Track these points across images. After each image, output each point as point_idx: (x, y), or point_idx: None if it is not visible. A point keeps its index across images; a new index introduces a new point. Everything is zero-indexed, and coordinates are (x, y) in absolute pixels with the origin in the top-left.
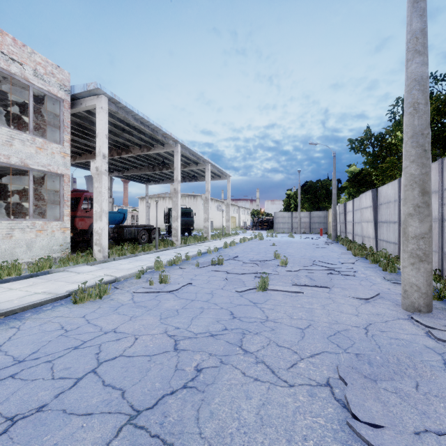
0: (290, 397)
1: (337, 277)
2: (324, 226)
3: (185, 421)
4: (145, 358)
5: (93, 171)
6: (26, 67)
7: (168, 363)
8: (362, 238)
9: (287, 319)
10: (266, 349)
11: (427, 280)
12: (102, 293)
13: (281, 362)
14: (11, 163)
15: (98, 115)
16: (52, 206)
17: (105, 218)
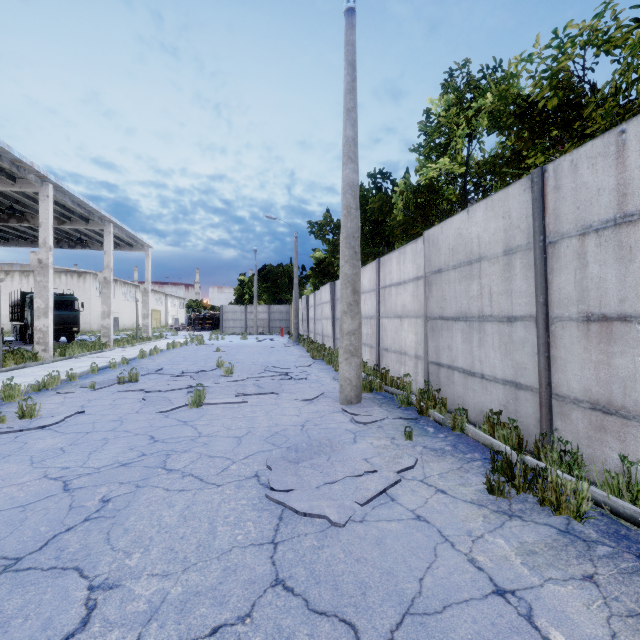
0: (218, 494)
1: (289, 382)
2: (286, 324)
3: (91, 546)
4: (14, 510)
5: None
6: None
7: (58, 505)
8: (323, 338)
9: (224, 431)
10: (196, 463)
11: (357, 373)
12: None
13: (211, 469)
14: None
15: None
16: None
17: None
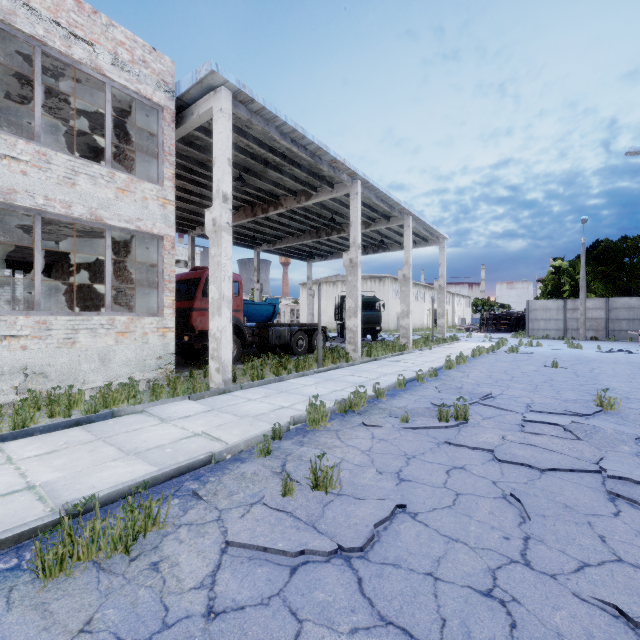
0: None
1: None
2: None
3: None
4: None
5: (209, 226)
6: (98, 49)
7: None
8: None
9: None
10: None
11: None
12: (131, 538)
13: None
14: (73, 216)
15: (216, 125)
16: (150, 292)
17: (227, 311)
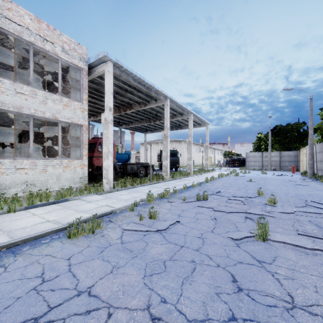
0: None
1: None
2: (294, 164)
3: None
4: None
5: (103, 121)
6: (56, 45)
7: None
8: None
9: None
10: None
11: None
12: (94, 228)
13: None
14: (46, 117)
15: (106, 77)
16: (76, 149)
17: (111, 157)
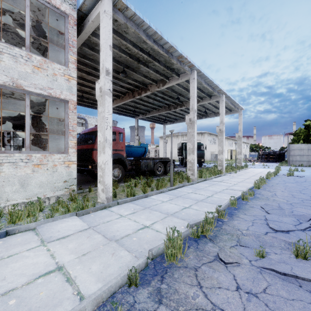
0: None
1: None
2: None
3: None
4: None
5: (97, 93)
6: None
7: None
8: None
9: None
10: None
11: None
12: None
13: None
14: None
15: (101, 23)
16: (62, 138)
17: (109, 150)
